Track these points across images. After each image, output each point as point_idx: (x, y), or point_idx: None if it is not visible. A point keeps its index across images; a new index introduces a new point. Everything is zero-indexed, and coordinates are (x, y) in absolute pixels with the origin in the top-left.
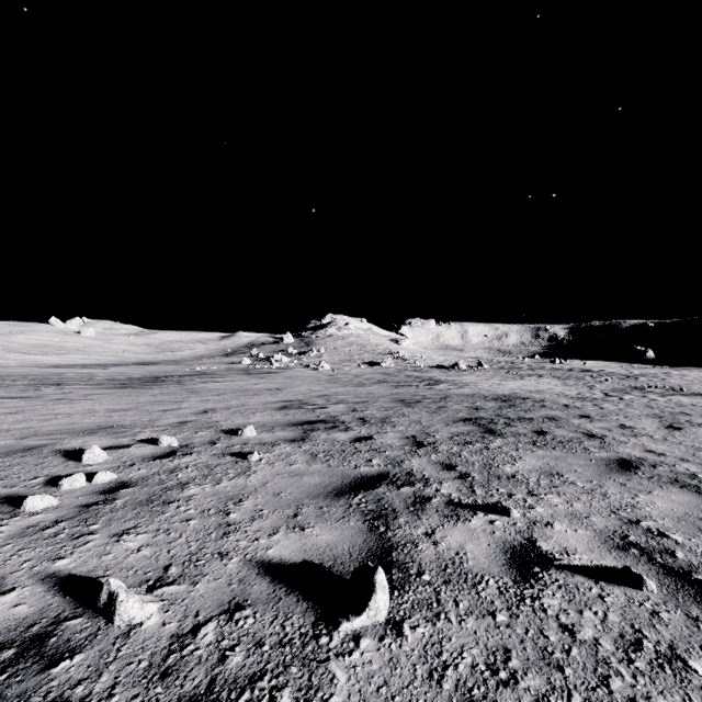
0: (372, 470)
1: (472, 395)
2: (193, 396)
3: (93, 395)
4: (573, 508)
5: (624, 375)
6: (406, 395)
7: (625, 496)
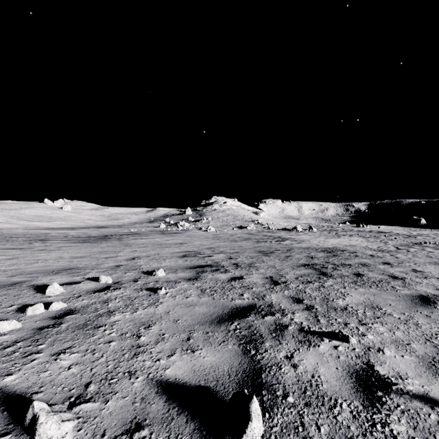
0: (243, 302)
1: (307, 248)
2: (127, 248)
3: (64, 247)
4: (395, 336)
5: (407, 235)
6: (264, 248)
7: (433, 326)
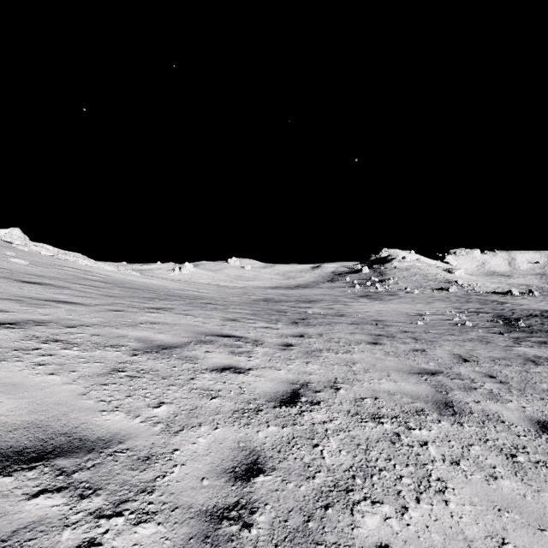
0: (507, 318)
1: (527, 309)
2: (411, 304)
3: (382, 302)
4: None
5: None
6: (493, 307)
7: None
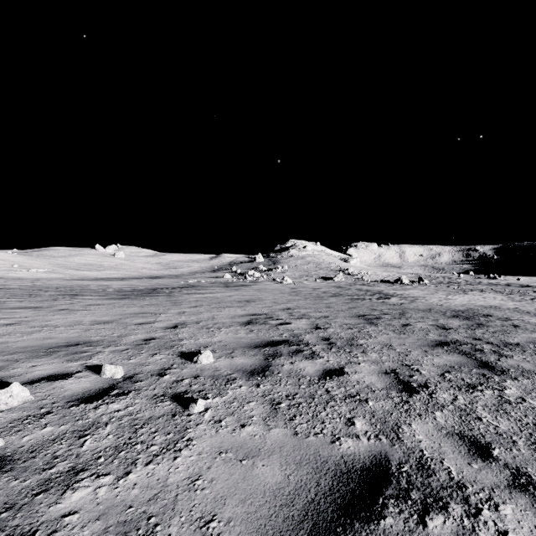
0: (359, 448)
1: (428, 310)
2: (173, 308)
3: (93, 305)
4: None
5: None
6: (363, 309)
7: None
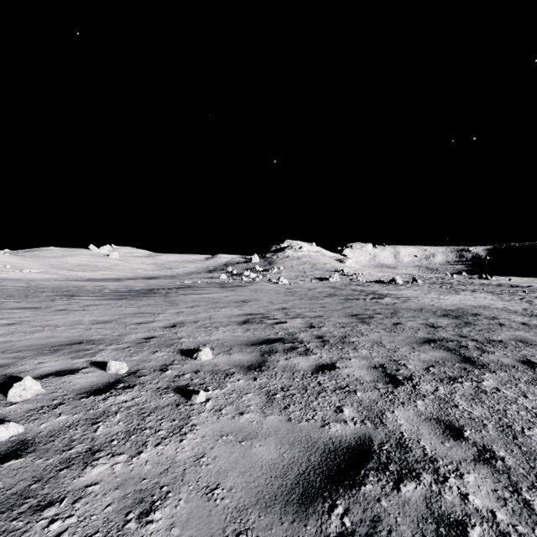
0: (346, 431)
1: (419, 310)
2: (171, 308)
3: (91, 306)
4: None
5: None
6: (357, 309)
7: None
